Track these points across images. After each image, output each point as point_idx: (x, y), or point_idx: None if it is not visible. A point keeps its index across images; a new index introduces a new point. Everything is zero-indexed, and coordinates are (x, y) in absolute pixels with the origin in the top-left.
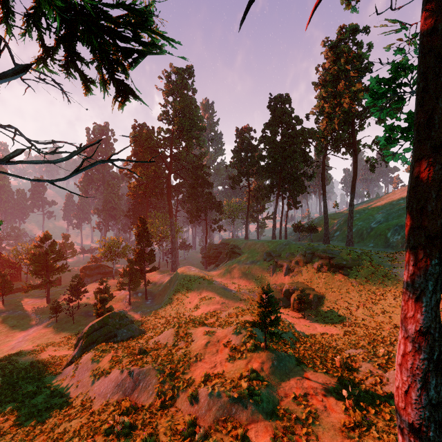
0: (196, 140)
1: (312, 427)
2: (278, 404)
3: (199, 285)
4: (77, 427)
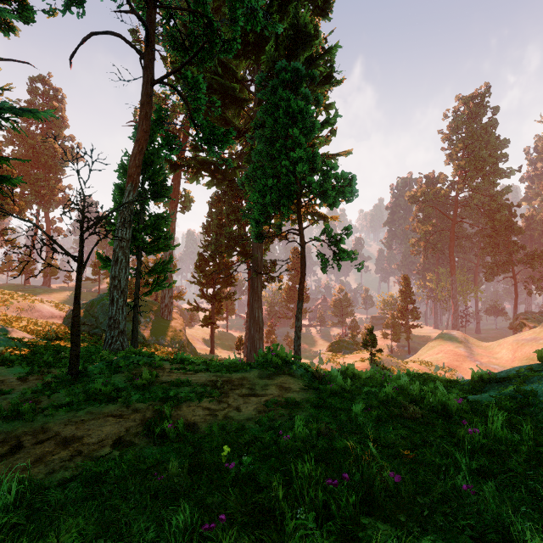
0: (492, 176)
1: None
2: None
3: (441, 347)
4: None
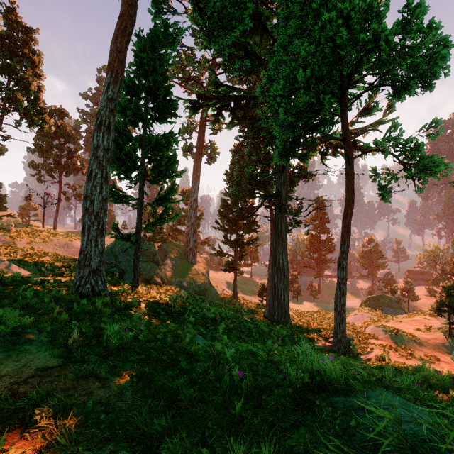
0: None
1: (414, 359)
2: (411, 348)
3: None
4: (331, 320)
